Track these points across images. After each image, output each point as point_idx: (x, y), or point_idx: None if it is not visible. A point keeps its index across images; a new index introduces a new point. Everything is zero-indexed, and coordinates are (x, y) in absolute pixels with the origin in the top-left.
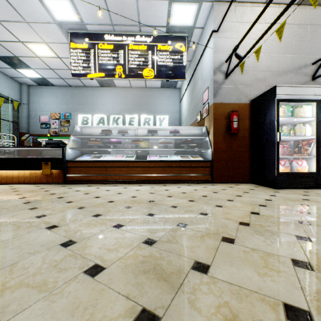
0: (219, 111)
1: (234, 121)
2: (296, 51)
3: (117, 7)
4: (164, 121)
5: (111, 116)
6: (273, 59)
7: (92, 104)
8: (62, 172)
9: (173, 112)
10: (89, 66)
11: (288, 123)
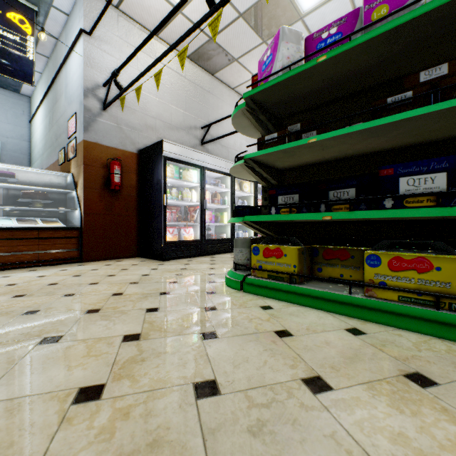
0: (94, 155)
1: (116, 173)
2: (188, 109)
3: None
4: None
5: None
6: (165, 108)
7: None
8: None
9: (14, 136)
10: None
11: (179, 186)
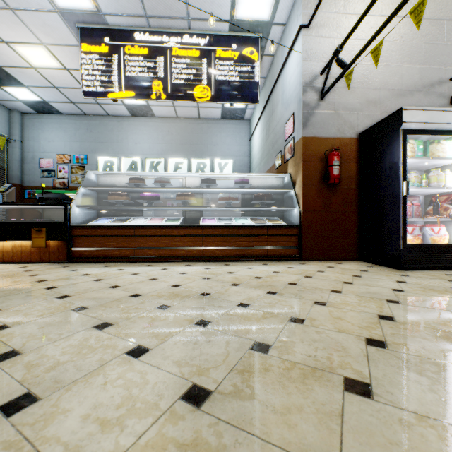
0: (311, 150)
1: (335, 165)
2: (427, 60)
3: None
4: (226, 168)
5: (148, 159)
6: (392, 71)
7: (119, 141)
8: (65, 244)
9: (240, 154)
10: (111, 80)
11: (417, 168)
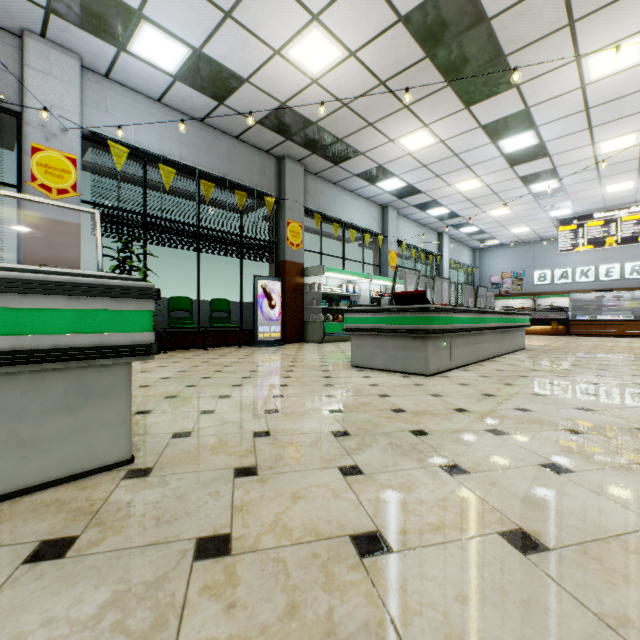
0: None
1: None
2: None
3: (613, 201)
4: None
5: (577, 268)
6: None
7: (550, 258)
8: (565, 328)
9: None
10: (576, 242)
11: None
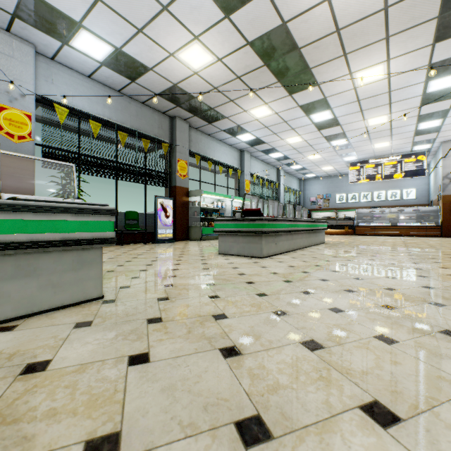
0: (446, 199)
1: None
2: None
3: (379, 153)
4: (411, 193)
5: (361, 193)
6: None
7: (346, 186)
8: (353, 230)
9: (421, 185)
10: (359, 177)
11: None
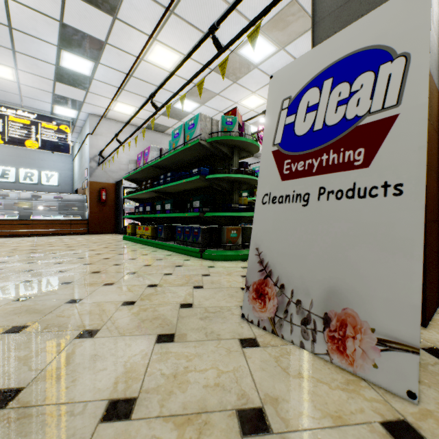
0: (94, 187)
1: (104, 195)
2: None
3: None
4: (53, 178)
5: None
6: (131, 158)
7: None
8: None
9: (65, 169)
10: None
11: None
